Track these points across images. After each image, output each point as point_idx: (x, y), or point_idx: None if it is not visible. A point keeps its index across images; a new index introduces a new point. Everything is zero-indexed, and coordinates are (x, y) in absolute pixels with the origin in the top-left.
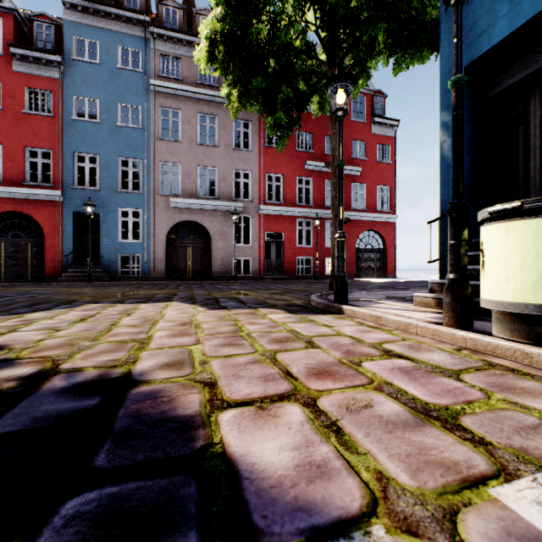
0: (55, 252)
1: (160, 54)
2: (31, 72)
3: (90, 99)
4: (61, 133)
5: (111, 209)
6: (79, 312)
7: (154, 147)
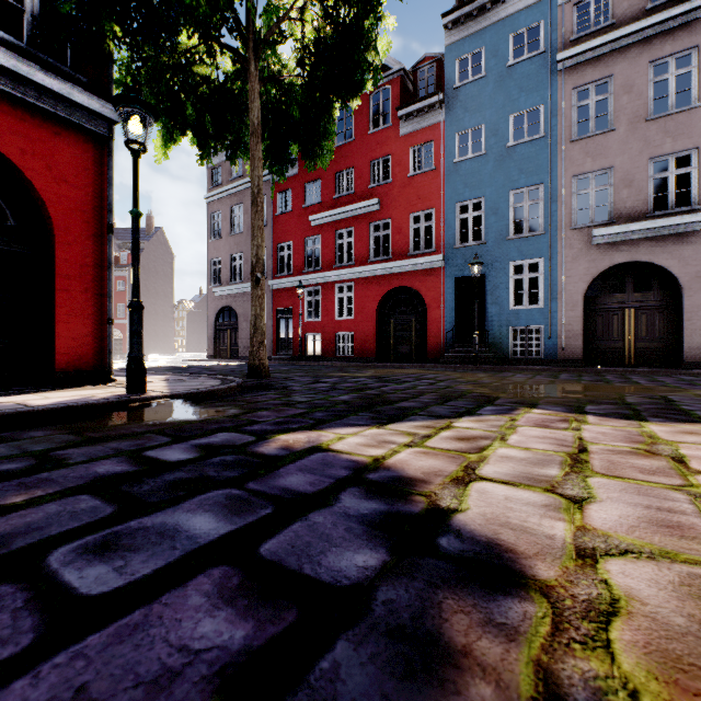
0: (436, 329)
1: (572, 6)
2: (415, 128)
3: (473, 129)
4: (442, 185)
5: (499, 266)
6: (535, 431)
7: (563, 158)
